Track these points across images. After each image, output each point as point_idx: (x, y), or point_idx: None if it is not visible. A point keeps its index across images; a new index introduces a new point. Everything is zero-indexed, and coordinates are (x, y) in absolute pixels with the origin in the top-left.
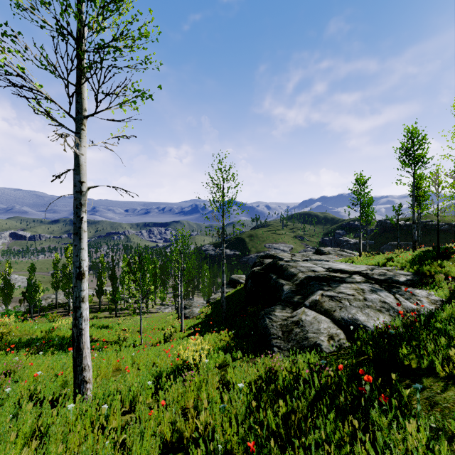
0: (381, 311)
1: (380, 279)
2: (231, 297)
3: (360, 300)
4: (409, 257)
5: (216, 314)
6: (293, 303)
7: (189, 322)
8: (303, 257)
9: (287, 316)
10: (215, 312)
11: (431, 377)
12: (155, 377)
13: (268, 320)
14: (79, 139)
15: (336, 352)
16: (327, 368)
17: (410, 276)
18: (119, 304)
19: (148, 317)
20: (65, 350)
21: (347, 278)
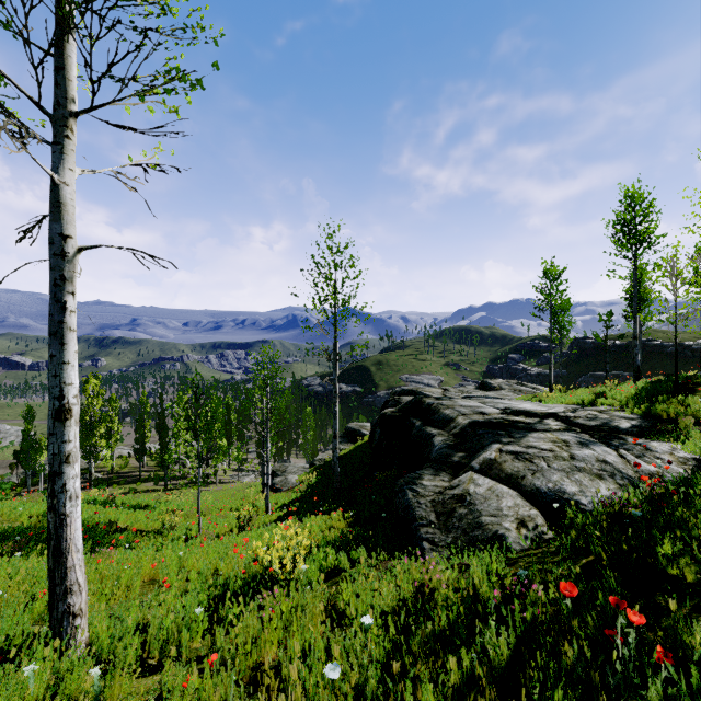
0: (601, 476)
1: (590, 426)
2: (348, 457)
3: (564, 458)
4: (632, 390)
5: (324, 484)
6: (453, 464)
7: (281, 497)
8: (461, 393)
9: (443, 487)
10: (323, 481)
11: None
12: (214, 596)
13: (411, 493)
14: (59, 155)
15: (534, 551)
16: (533, 587)
17: (636, 420)
18: (172, 470)
19: (217, 490)
20: None
21: (536, 424)
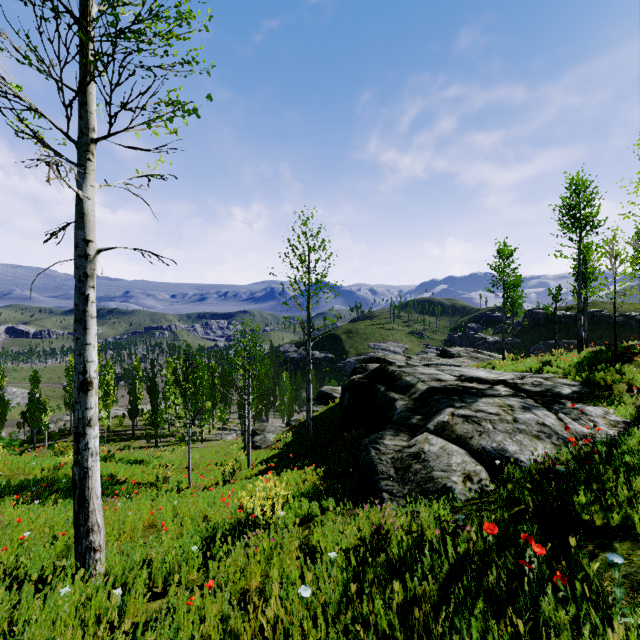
0: (539, 437)
1: (535, 392)
2: (321, 418)
3: (508, 421)
4: (575, 359)
5: (299, 443)
6: (411, 426)
7: (260, 454)
8: (422, 360)
9: (402, 446)
10: (298, 439)
11: (627, 541)
12: (205, 538)
13: (374, 451)
14: (83, 175)
15: (476, 500)
16: (467, 528)
17: (577, 386)
18: (162, 429)
19: (202, 447)
20: None
21: (487, 390)
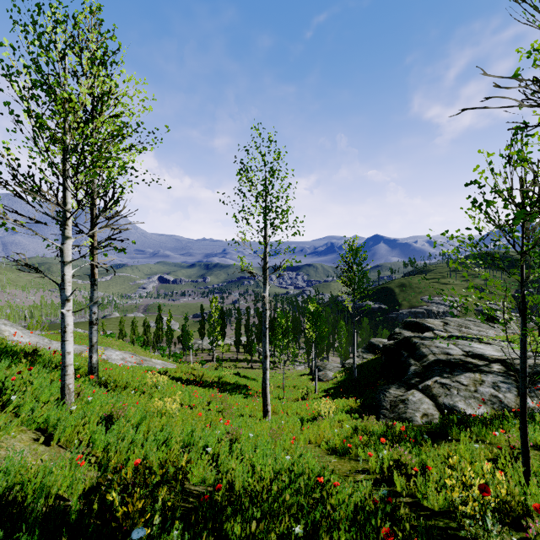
0: (485, 403)
1: None
2: (367, 365)
3: (469, 391)
4: None
5: (349, 381)
6: (410, 384)
7: (322, 385)
8: (459, 327)
9: (399, 395)
10: (349, 379)
11: (456, 442)
12: (299, 419)
13: (382, 395)
14: (265, 288)
15: (423, 425)
16: (394, 425)
17: None
18: (254, 356)
19: (281, 373)
20: (235, 393)
21: (482, 366)
